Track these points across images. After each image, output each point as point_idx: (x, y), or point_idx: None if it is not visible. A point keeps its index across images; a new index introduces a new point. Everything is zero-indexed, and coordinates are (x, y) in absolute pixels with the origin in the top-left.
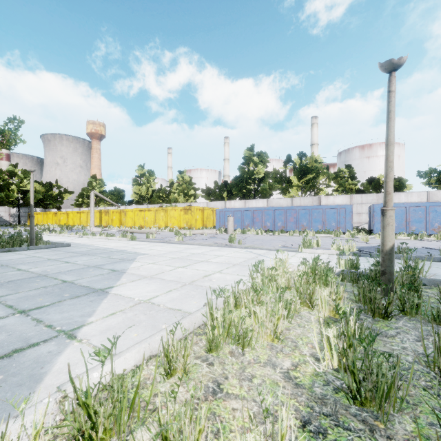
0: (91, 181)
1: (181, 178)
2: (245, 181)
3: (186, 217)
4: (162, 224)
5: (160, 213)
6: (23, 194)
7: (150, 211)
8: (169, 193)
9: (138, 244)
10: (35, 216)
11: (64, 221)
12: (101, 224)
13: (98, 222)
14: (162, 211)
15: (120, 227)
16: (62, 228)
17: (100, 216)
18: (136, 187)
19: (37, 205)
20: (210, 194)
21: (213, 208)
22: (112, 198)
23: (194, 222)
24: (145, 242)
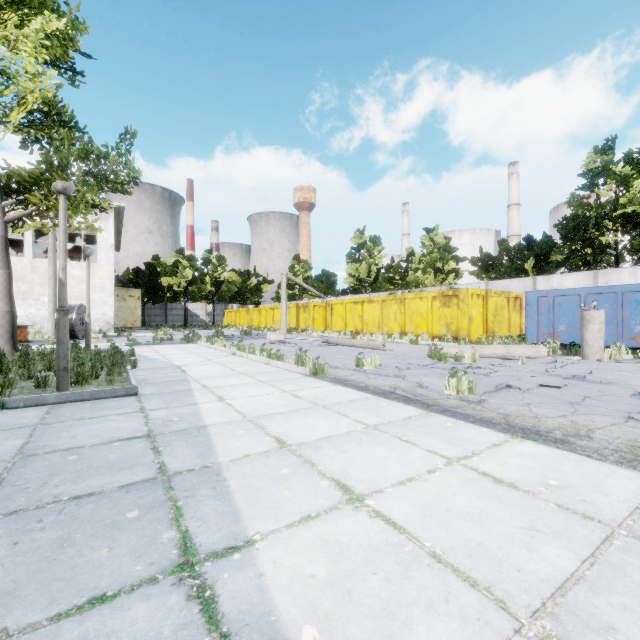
0: (293, 264)
1: (429, 242)
2: (592, 226)
3: (445, 313)
4: (395, 328)
5: (390, 307)
6: (217, 287)
7: (372, 303)
8: (406, 273)
9: (316, 408)
10: (229, 315)
11: (257, 321)
12: (298, 326)
13: (294, 322)
14: (394, 301)
15: (324, 330)
16: (241, 332)
17: (297, 314)
18: (351, 265)
19: (234, 301)
20: (489, 267)
21: (508, 292)
22: (319, 287)
23: (466, 325)
24: (345, 393)
